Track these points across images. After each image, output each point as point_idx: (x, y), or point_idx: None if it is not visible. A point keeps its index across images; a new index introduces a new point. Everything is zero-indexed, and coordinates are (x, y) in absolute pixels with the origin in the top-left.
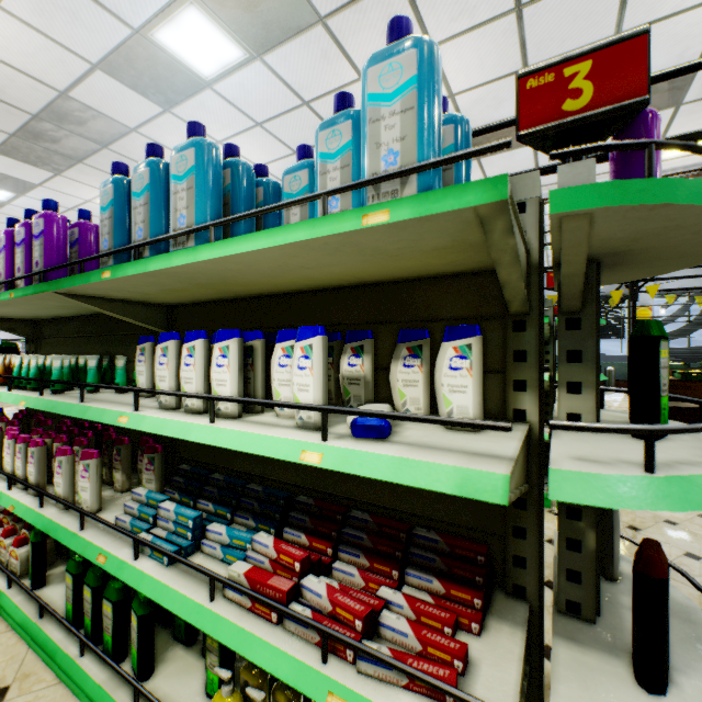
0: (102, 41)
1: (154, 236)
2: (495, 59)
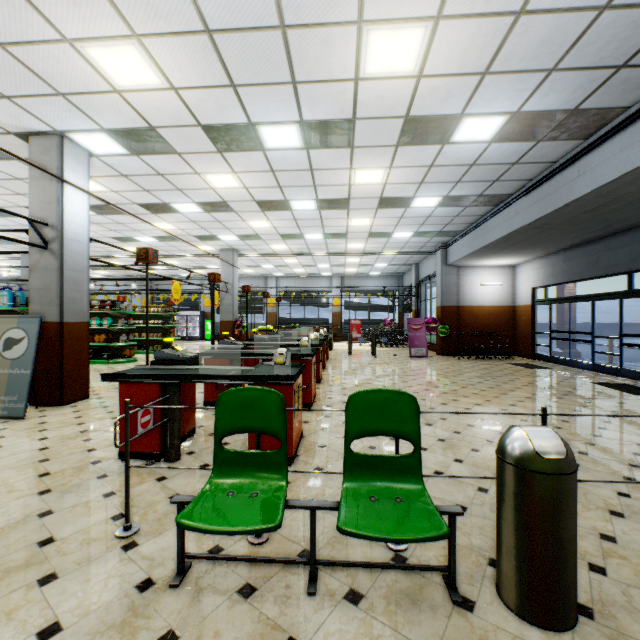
0: None
1: None
2: (100, 228)
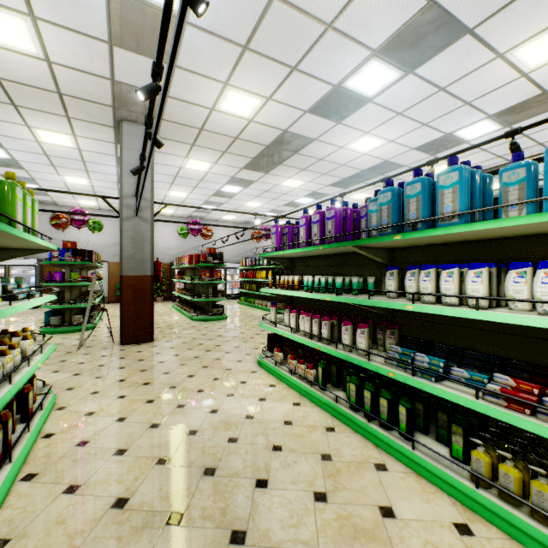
0: (314, 97)
1: (423, 216)
2: None
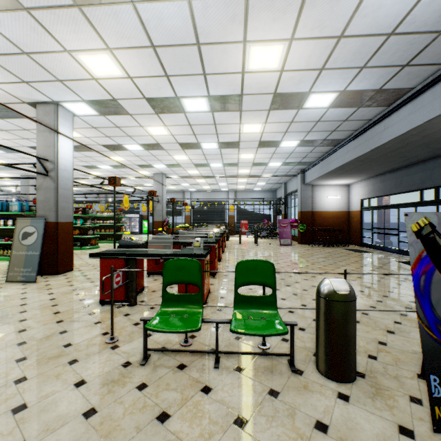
0: None
1: None
2: (75, 160)
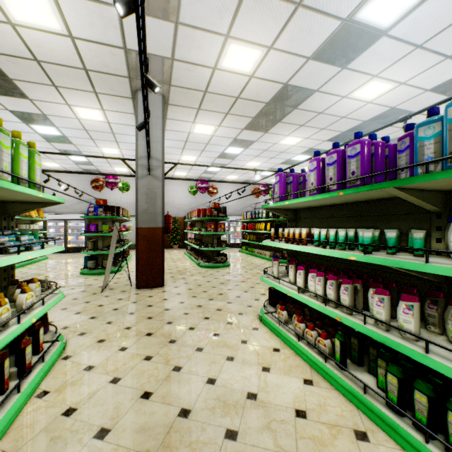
0: (319, 39)
1: None
2: None
